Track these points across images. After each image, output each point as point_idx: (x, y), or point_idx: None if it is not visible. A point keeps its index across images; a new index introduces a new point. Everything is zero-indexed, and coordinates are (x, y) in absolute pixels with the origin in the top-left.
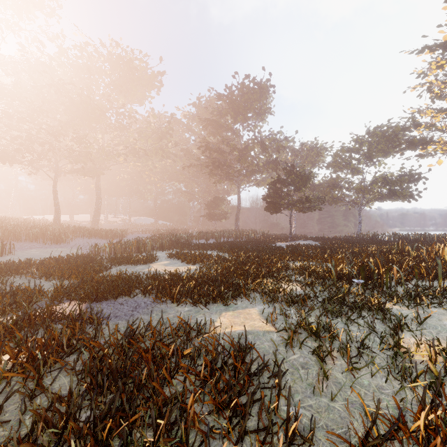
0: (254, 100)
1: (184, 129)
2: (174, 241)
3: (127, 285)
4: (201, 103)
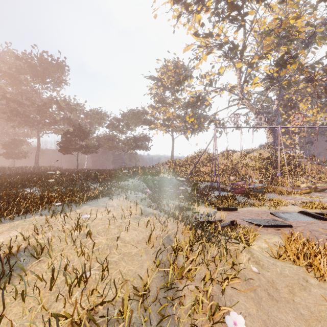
0: (52, 71)
1: None
2: None
3: None
4: None
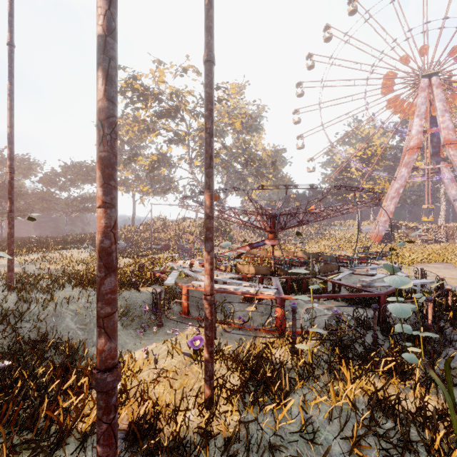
0: None
1: None
2: None
3: None
4: None
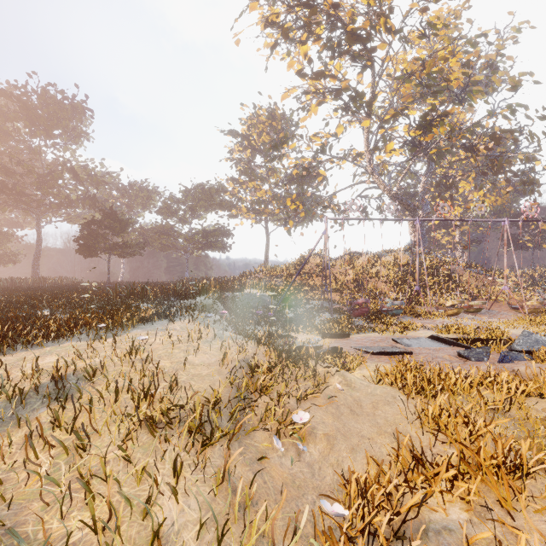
0: (64, 118)
1: None
2: None
3: None
4: None
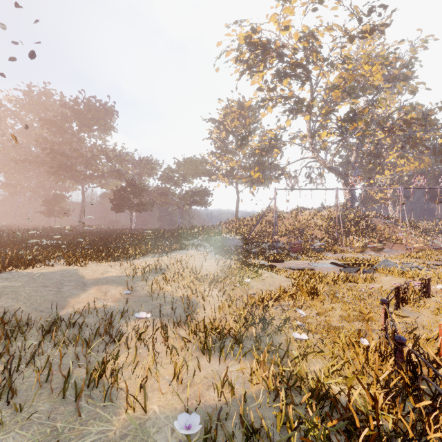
0: (100, 118)
1: (8, 114)
2: (34, 233)
3: (55, 245)
4: (33, 91)
